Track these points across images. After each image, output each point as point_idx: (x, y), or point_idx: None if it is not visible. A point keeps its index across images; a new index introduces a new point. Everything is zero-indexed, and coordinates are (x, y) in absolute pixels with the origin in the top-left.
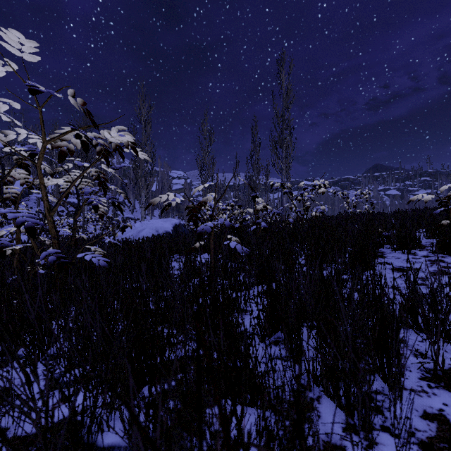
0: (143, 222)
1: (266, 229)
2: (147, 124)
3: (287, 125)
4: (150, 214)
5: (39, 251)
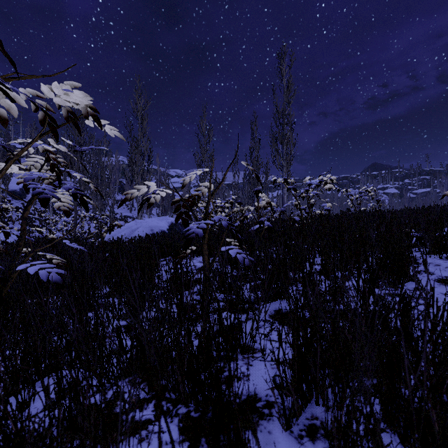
0: (137, 220)
1: (271, 228)
2: (144, 119)
3: (288, 120)
4: (148, 213)
5: None
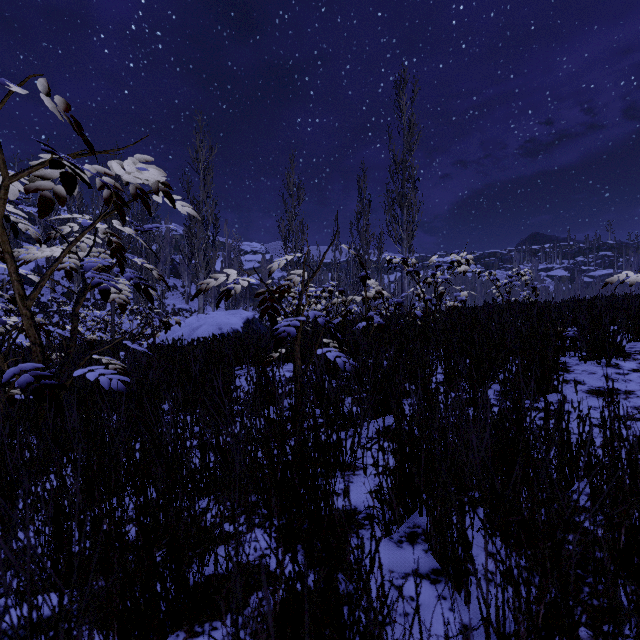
0: (200, 315)
1: (382, 326)
2: (207, 174)
3: (409, 175)
4: (212, 304)
5: (7, 366)
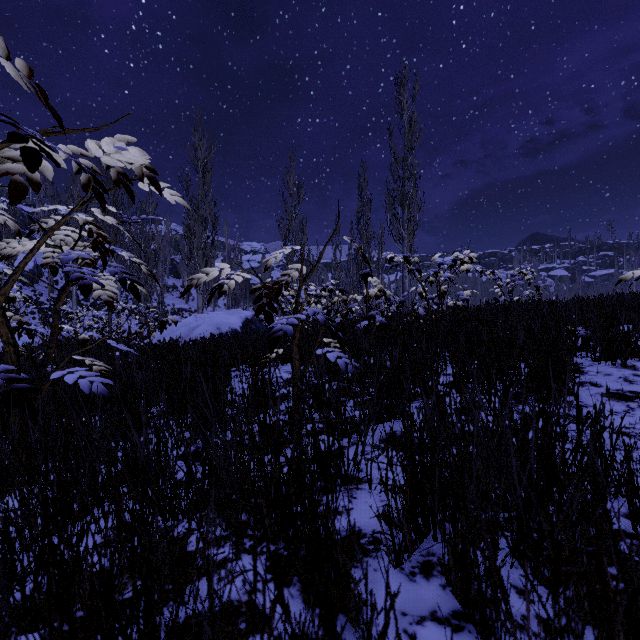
0: (198, 315)
1: (385, 326)
2: (206, 172)
3: (410, 174)
4: (212, 304)
5: None
